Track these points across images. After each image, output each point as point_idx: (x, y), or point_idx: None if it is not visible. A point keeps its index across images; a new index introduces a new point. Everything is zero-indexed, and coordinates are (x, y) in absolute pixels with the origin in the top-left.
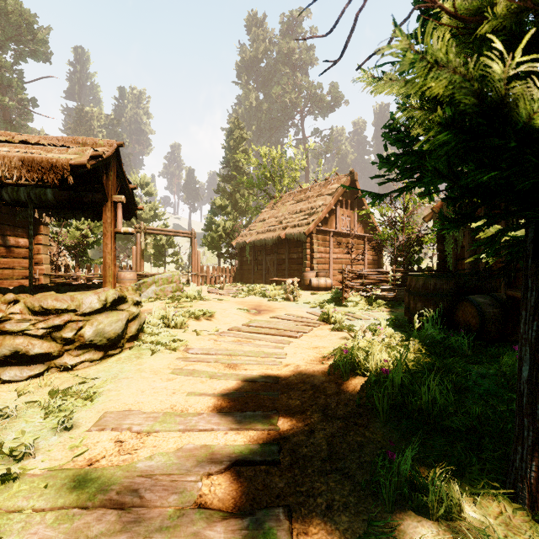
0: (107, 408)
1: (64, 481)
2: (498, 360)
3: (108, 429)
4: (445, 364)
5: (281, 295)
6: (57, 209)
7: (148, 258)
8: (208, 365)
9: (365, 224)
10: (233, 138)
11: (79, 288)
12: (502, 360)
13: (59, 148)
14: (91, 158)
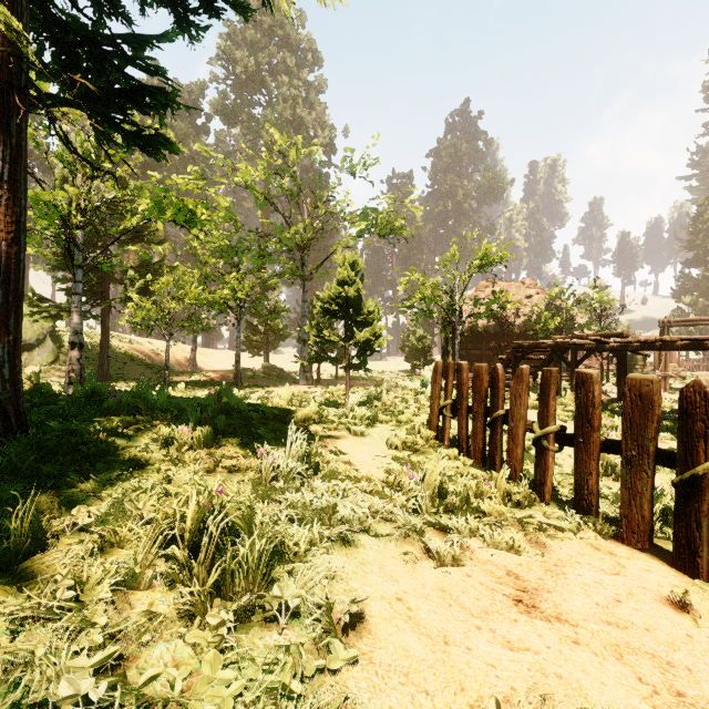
0: None
1: None
2: None
3: None
4: None
5: None
6: None
7: None
8: None
9: None
10: (702, 221)
11: None
12: None
13: None
14: None
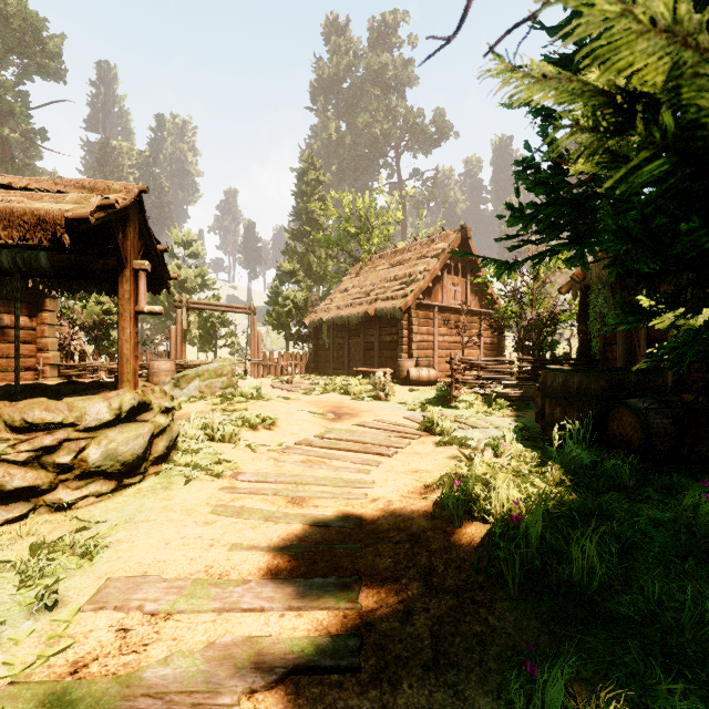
0: (112, 572)
1: (28, 705)
2: (672, 492)
3: (108, 609)
4: (600, 503)
5: (369, 391)
6: (59, 278)
7: (194, 341)
8: (264, 499)
9: (480, 296)
10: (306, 182)
11: (89, 388)
12: (677, 492)
13: (52, 195)
14: (99, 209)
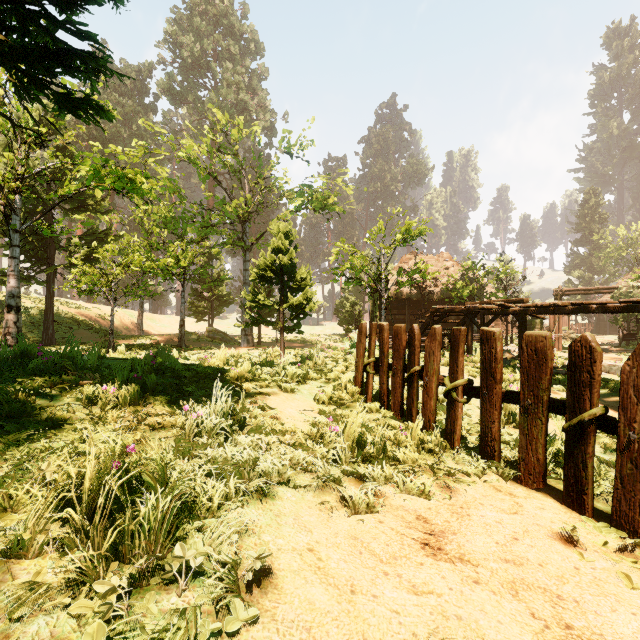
0: None
1: None
2: None
3: None
4: None
5: None
6: None
7: None
8: None
9: None
10: (587, 207)
11: None
12: None
13: None
14: None
